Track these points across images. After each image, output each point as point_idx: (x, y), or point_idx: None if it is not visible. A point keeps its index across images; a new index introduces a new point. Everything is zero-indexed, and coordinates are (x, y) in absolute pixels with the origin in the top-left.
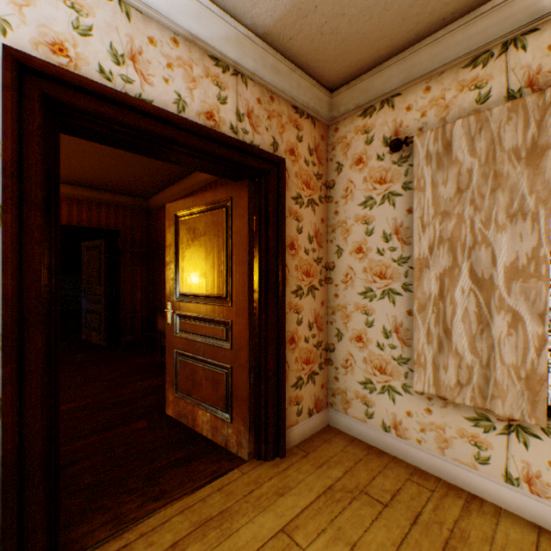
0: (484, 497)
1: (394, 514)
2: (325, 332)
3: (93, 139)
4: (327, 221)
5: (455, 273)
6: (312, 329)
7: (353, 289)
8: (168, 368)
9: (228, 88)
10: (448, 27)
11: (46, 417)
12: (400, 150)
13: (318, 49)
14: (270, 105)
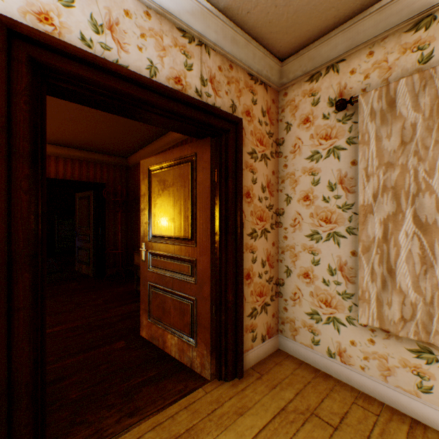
0: (426, 423)
1: (344, 437)
2: (275, 269)
3: (76, 101)
4: (277, 173)
5: (399, 218)
6: (265, 266)
7: (300, 232)
8: (142, 298)
9: (193, 56)
10: None
11: (33, 348)
12: (345, 109)
13: (271, 21)
14: (229, 72)
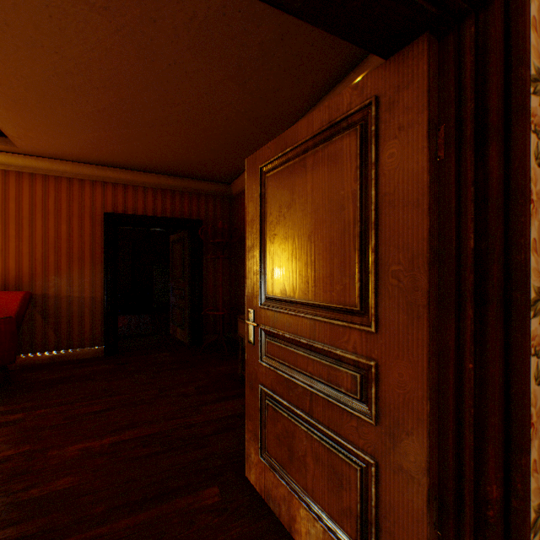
0: None
1: None
2: None
3: None
4: None
5: None
6: None
7: None
8: (248, 410)
9: None
10: None
11: None
12: None
13: None
14: None
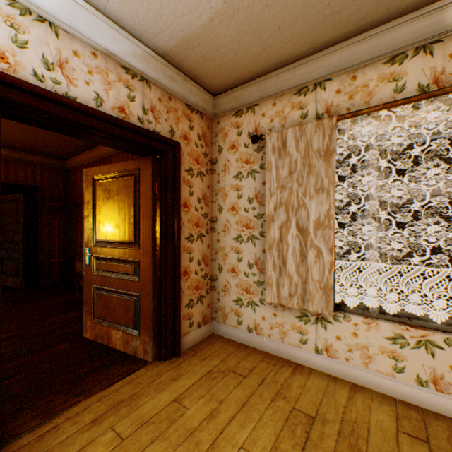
0: (304, 364)
1: (250, 381)
2: (210, 267)
3: (26, 123)
4: (212, 187)
5: (288, 225)
6: (201, 265)
7: (229, 236)
8: (86, 301)
9: (136, 90)
10: (284, 68)
11: None
12: (259, 142)
13: (202, 68)
14: (169, 103)
